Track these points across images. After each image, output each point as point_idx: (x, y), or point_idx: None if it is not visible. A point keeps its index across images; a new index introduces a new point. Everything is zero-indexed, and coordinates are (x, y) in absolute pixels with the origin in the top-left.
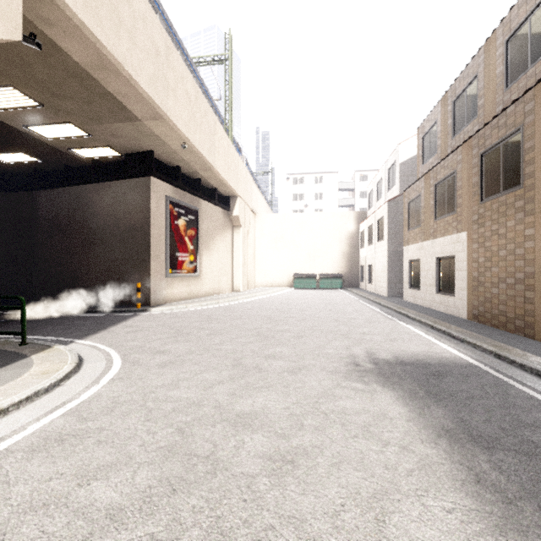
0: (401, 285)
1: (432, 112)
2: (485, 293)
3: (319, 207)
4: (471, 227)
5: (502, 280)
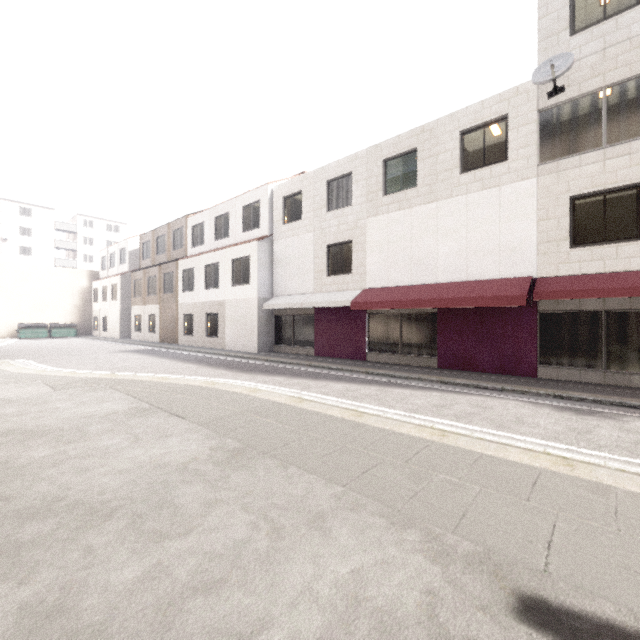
0: (130, 330)
1: (148, 234)
2: (165, 330)
3: (27, 245)
4: (161, 303)
5: (169, 325)
